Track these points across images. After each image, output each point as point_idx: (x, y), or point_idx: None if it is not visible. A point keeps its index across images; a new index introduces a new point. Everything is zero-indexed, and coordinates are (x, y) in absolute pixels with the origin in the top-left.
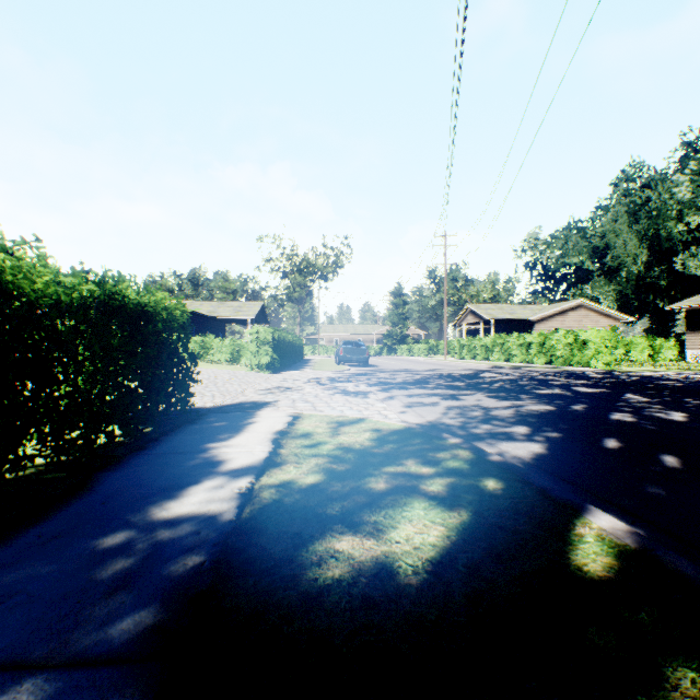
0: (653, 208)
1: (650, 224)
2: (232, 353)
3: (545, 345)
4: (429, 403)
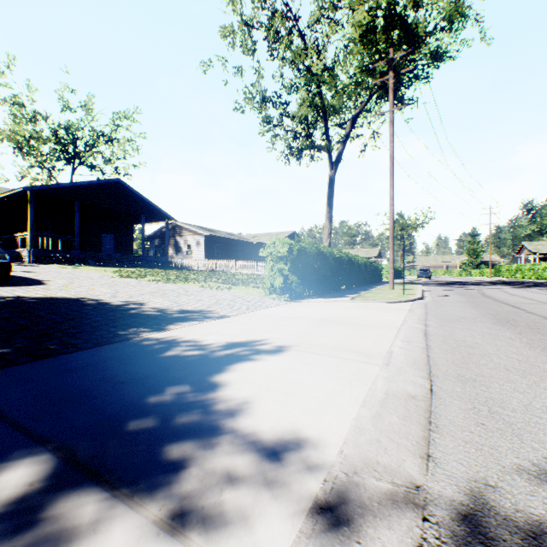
0: None
1: None
2: None
3: (533, 270)
4: (426, 282)
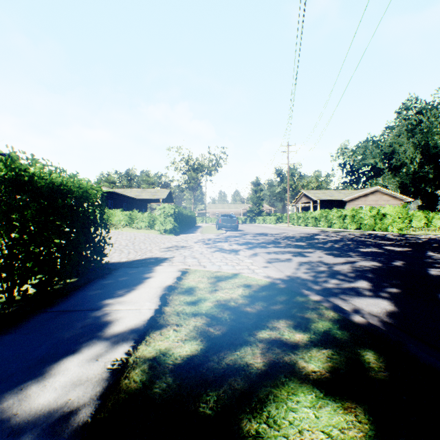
0: (424, 127)
1: (422, 137)
2: (149, 222)
3: (356, 216)
4: (284, 259)
